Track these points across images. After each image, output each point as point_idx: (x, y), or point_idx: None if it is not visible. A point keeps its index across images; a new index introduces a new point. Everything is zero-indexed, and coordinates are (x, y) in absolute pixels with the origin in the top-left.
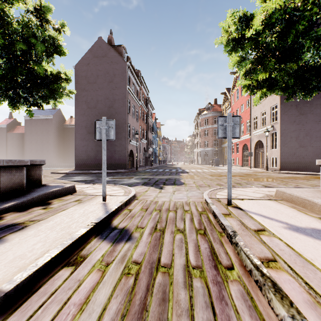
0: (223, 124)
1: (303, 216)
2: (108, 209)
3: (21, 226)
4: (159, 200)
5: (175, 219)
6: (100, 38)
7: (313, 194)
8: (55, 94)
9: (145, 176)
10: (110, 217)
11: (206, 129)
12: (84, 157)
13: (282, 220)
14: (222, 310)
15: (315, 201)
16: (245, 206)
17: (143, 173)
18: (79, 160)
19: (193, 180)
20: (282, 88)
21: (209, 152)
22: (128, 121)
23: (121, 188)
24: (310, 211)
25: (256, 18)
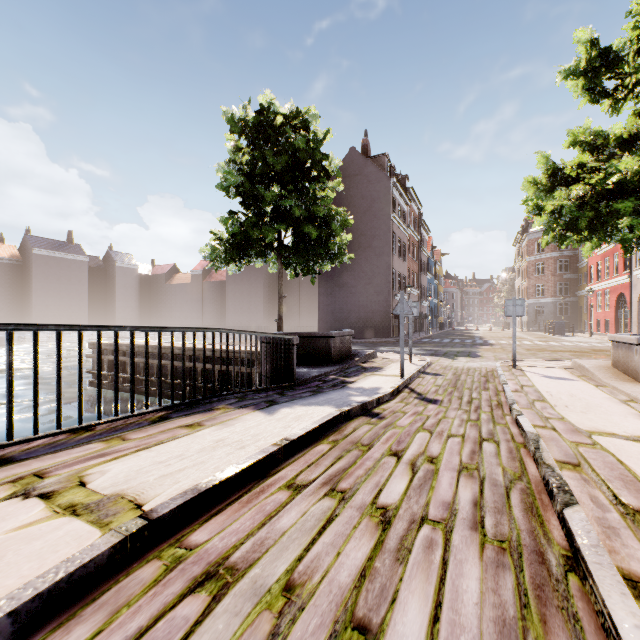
0: (509, 305)
1: (566, 374)
2: (418, 365)
3: (380, 367)
4: (454, 365)
5: (468, 372)
6: (352, 149)
7: (596, 363)
8: (337, 262)
9: (427, 347)
10: (422, 369)
11: (539, 261)
12: (330, 320)
13: (544, 374)
14: (483, 385)
15: (585, 366)
16: (527, 369)
17: (421, 344)
18: (323, 324)
19: (494, 354)
20: (616, 240)
21: (546, 306)
22: (393, 265)
23: (412, 356)
24: (580, 373)
25: (547, 206)
